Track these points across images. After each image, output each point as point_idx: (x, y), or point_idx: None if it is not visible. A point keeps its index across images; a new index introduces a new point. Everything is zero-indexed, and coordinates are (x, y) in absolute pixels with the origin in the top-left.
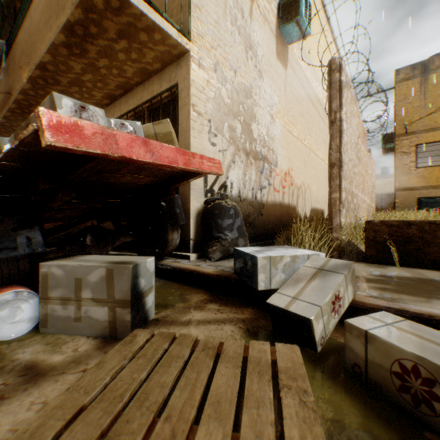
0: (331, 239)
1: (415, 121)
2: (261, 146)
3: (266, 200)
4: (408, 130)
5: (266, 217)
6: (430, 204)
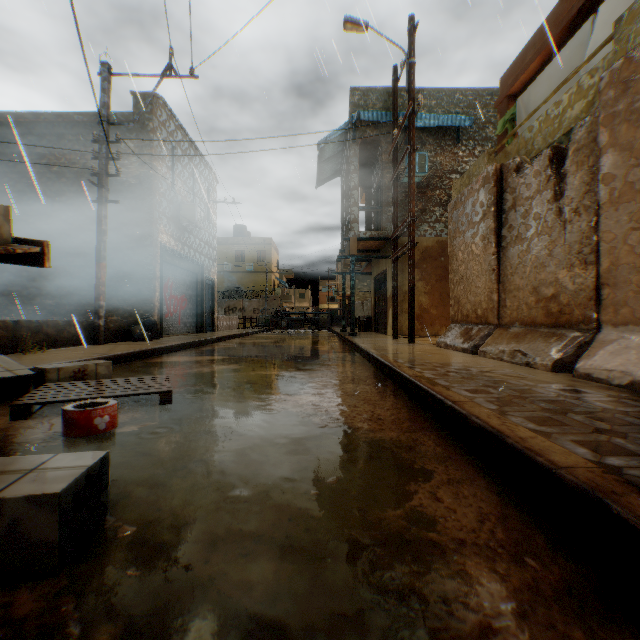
0: None
1: None
2: None
3: None
4: None
5: None
6: None
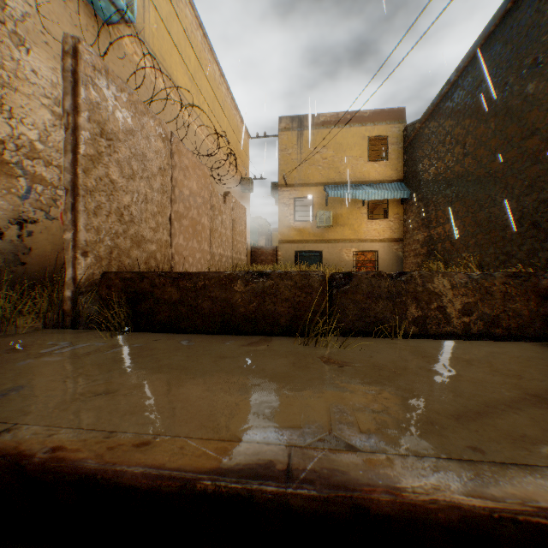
0: (65, 300)
1: (290, 173)
2: (24, 155)
3: (40, 241)
4: (289, 181)
5: (40, 268)
6: (305, 258)
